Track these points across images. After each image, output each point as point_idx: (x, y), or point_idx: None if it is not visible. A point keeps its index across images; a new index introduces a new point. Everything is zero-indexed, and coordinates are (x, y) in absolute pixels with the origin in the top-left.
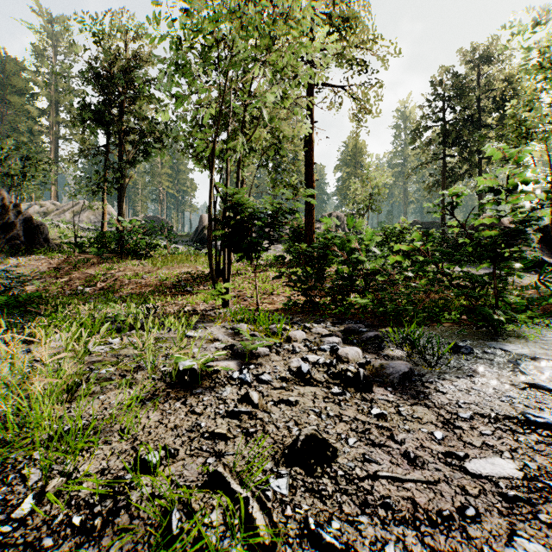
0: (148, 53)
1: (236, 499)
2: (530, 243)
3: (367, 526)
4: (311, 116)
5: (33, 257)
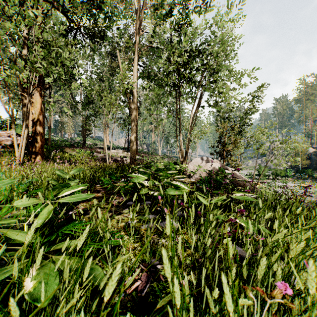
0: None
1: (313, 185)
2: None
3: (315, 186)
4: None
5: None
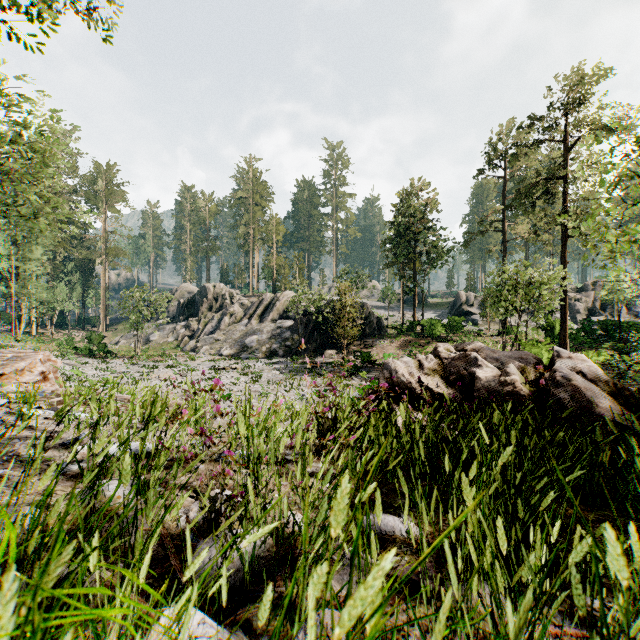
0: (432, 199)
1: None
2: (626, 376)
3: None
4: (565, 259)
5: (389, 340)
